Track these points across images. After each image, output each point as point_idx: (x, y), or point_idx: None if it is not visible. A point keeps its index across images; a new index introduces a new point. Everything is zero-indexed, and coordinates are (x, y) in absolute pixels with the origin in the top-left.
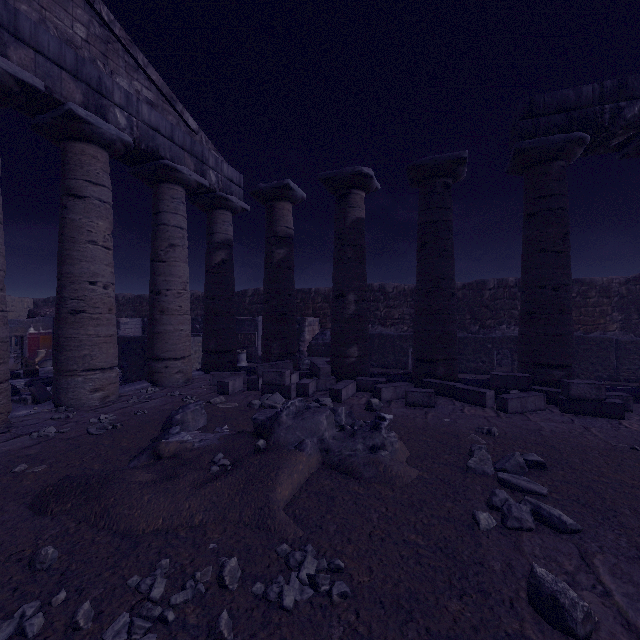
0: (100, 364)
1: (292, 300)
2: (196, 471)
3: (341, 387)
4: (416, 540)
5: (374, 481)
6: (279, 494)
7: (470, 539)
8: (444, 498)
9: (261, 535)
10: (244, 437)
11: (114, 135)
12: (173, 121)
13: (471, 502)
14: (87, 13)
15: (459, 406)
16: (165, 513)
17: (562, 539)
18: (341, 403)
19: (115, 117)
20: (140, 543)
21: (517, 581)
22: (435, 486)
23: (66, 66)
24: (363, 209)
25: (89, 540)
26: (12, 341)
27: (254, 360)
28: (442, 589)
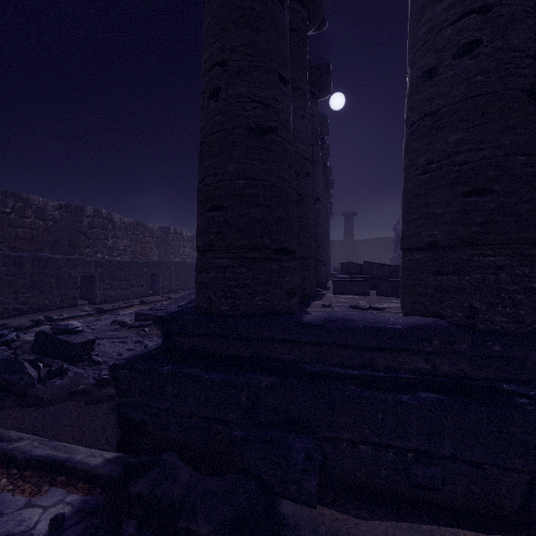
0: None
1: None
2: None
3: None
4: None
5: None
6: None
7: None
8: None
9: None
10: None
11: None
12: None
13: None
14: None
15: None
16: None
17: None
18: None
19: None
20: None
21: None
22: None
23: None
24: None
25: None
26: None
27: None
28: None
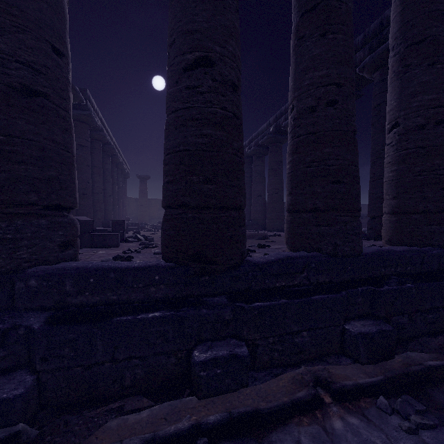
0: None
1: None
2: None
3: None
4: None
5: None
6: None
7: None
8: None
9: None
10: None
11: None
12: None
13: None
14: None
15: None
16: None
17: None
18: None
19: None
20: None
21: None
22: None
23: None
24: None
25: None
26: None
27: None
28: None
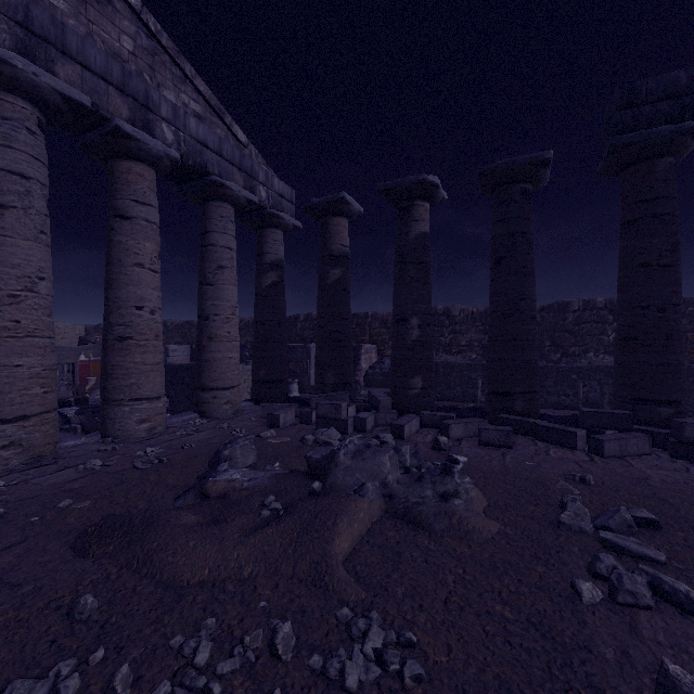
0: (147, 393)
1: (348, 325)
2: (245, 515)
3: (404, 422)
4: (503, 612)
5: (447, 535)
6: (337, 546)
7: (571, 615)
8: (533, 560)
9: (318, 594)
10: (297, 477)
11: (161, 151)
12: (221, 134)
13: (568, 567)
14: (134, 24)
15: (543, 447)
16: (211, 563)
17: (693, 623)
18: (404, 440)
19: (162, 132)
20: (184, 596)
21: (638, 676)
22: (521, 544)
23: (113, 80)
24: (428, 222)
25: (131, 589)
26: (64, 368)
27: (306, 390)
28: (540, 680)
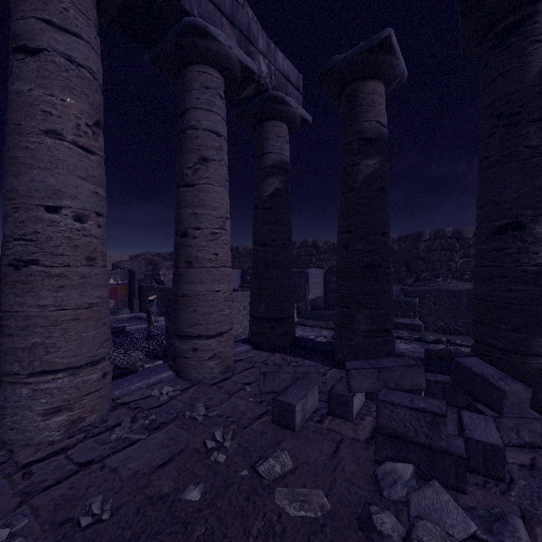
0: (64, 360)
1: (387, 242)
2: None
3: None
4: None
5: None
6: None
7: None
8: None
9: None
10: None
11: None
12: None
13: None
14: None
15: None
16: None
17: None
18: None
19: None
20: None
21: None
22: None
23: None
24: None
25: None
26: None
27: (304, 315)
28: None
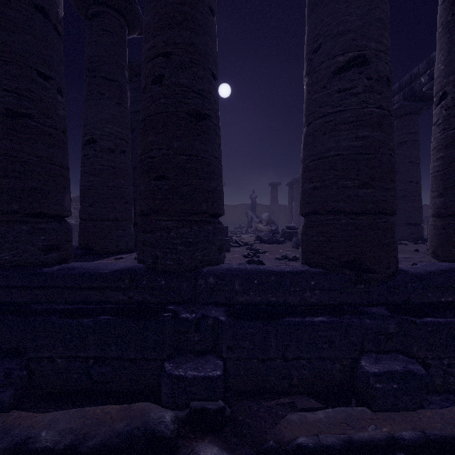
0: None
1: None
2: None
3: None
4: None
5: None
6: None
7: None
8: None
9: None
10: None
11: None
12: None
13: None
14: None
15: None
16: None
17: None
18: None
19: None
20: None
21: None
22: None
23: None
24: None
25: None
26: None
27: None
28: None
